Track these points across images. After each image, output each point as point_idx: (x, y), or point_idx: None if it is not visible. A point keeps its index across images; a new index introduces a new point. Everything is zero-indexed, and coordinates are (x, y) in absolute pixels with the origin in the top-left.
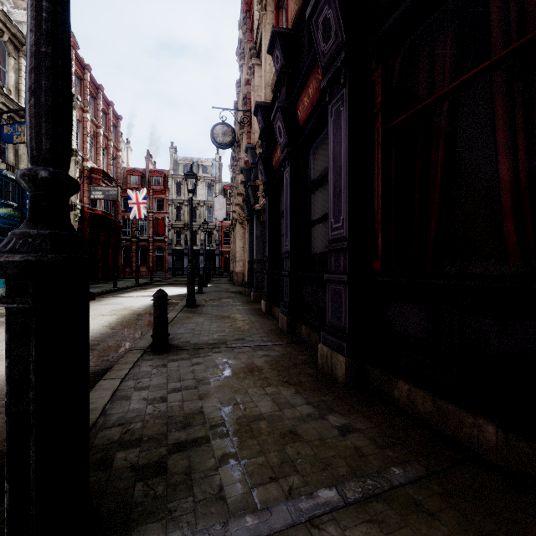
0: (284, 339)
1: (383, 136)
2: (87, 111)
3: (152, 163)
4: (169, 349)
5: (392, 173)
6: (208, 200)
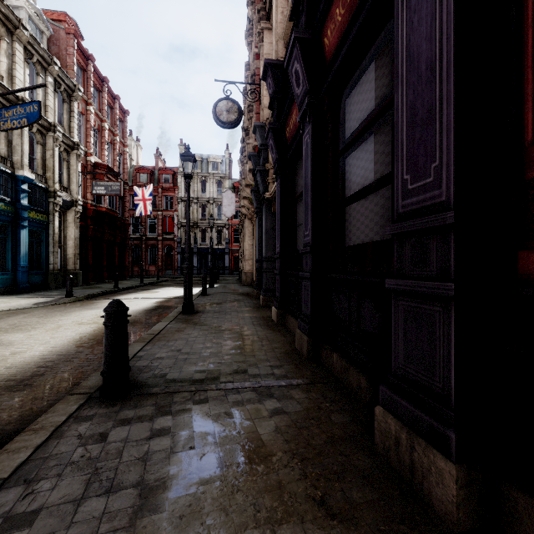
0: (305, 373)
1: None
2: (90, 104)
3: (162, 161)
4: (128, 393)
5: None
6: (217, 197)
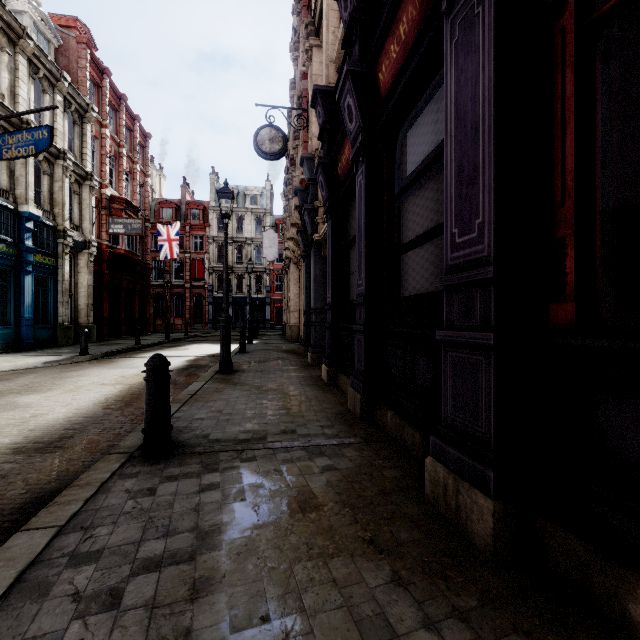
0: (357, 432)
1: (576, 43)
2: (106, 126)
3: (190, 193)
4: (171, 452)
5: (597, 120)
6: (256, 237)
